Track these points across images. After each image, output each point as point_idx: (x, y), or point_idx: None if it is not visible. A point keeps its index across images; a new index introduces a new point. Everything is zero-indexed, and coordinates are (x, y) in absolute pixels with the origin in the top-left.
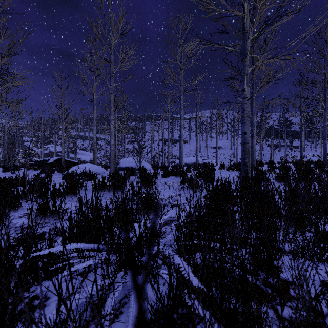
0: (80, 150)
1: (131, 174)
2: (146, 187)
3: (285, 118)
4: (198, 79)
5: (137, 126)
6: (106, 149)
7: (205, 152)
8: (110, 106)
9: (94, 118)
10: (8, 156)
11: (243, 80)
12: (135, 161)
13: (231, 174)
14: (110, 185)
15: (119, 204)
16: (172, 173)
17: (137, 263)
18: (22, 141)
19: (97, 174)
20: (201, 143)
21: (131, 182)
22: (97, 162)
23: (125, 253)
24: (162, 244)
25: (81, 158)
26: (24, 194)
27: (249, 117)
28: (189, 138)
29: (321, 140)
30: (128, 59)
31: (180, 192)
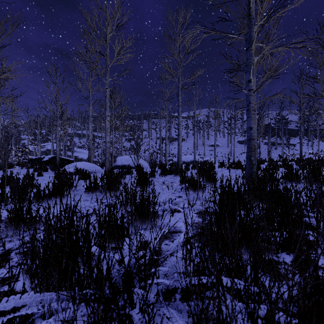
0: (78, 148)
1: (128, 173)
2: (141, 191)
3: (282, 116)
4: (196, 75)
5: (135, 125)
6: (103, 147)
7: (202, 150)
8: (106, 102)
9: (89, 115)
10: (0, 153)
11: (248, 70)
12: (131, 159)
13: (233, 173)
14: (103, 186)
15: (105, 215)
16: (170, 172)
17: (122, 320)
18: (19, 139)
19: (92, 172)
20: (198, 141)
21: (125, 183)
22: (94, 160)
23: (103, 307)
24: (161, 273)
25: (79, 156)
26: (4, 196)
27: (255, 111)
28: (187, 136)
29: (318, 138)
30: (124, 52)
31: (180, 194)
